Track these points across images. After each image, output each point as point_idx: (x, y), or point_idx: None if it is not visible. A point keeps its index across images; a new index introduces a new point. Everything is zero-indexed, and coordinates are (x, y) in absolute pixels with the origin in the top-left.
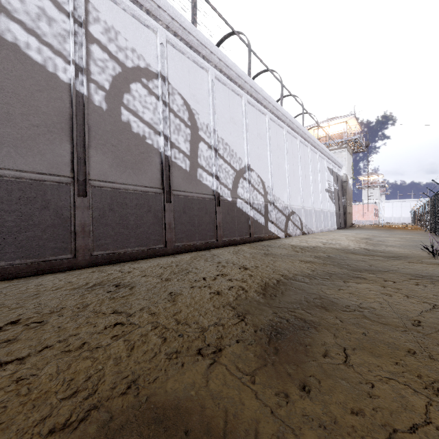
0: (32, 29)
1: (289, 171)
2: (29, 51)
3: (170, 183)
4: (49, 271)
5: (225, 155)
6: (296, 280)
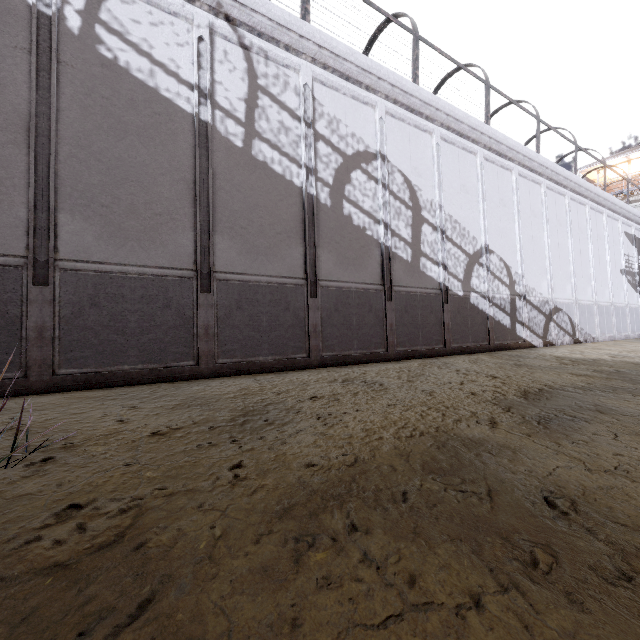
0: (275, 144)
1: (550, 247)
2: (273, 165)
3: (391, 278)
4: (291, 369)
5: (454, 236)
6: (565, 390)
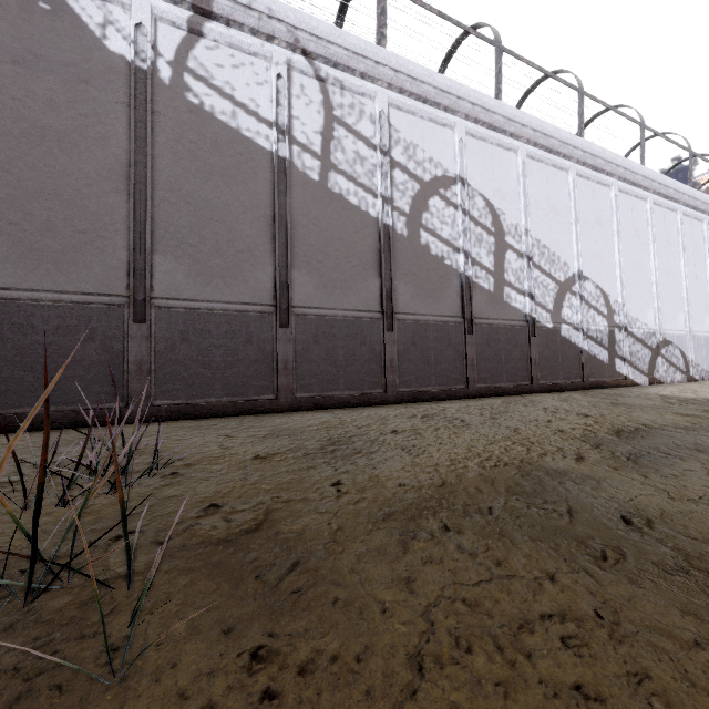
0: (350, 175)
1: (657, 271)
2: (349, 197)
3: (471, 310)
4: (367, 404)
5: (542, 262)
6: (664, 429)
